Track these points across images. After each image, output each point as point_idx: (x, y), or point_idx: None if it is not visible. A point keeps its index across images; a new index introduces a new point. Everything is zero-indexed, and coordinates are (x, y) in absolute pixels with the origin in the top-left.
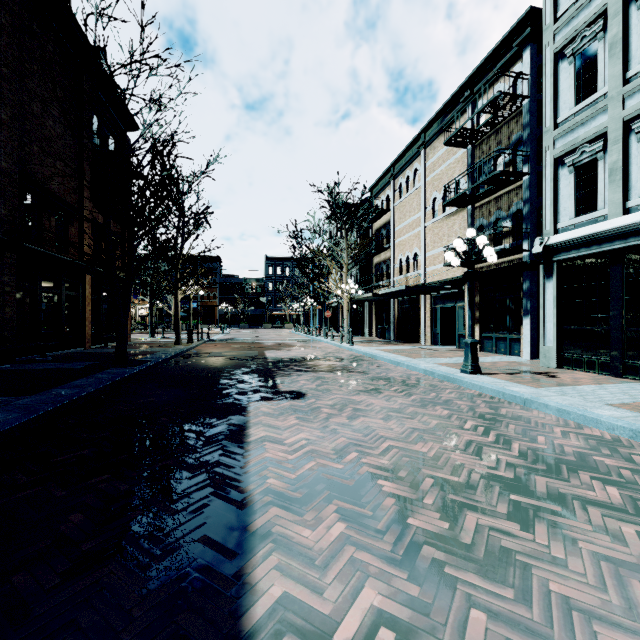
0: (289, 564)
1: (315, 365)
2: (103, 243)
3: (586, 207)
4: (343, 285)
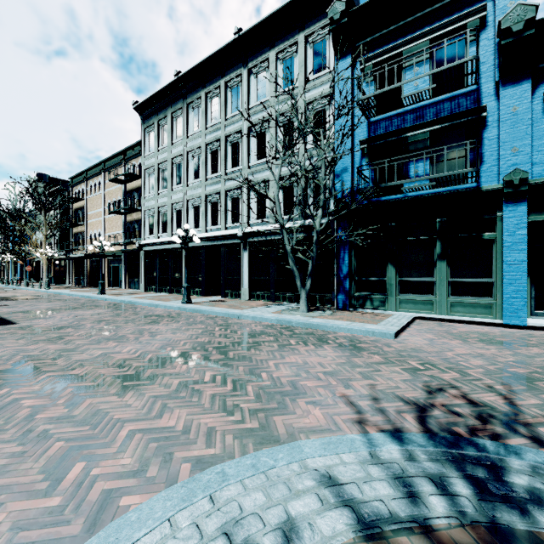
0: (10, 316)
1: (16, 298)
2: None
3: (152, 232)
4: (42, 250)
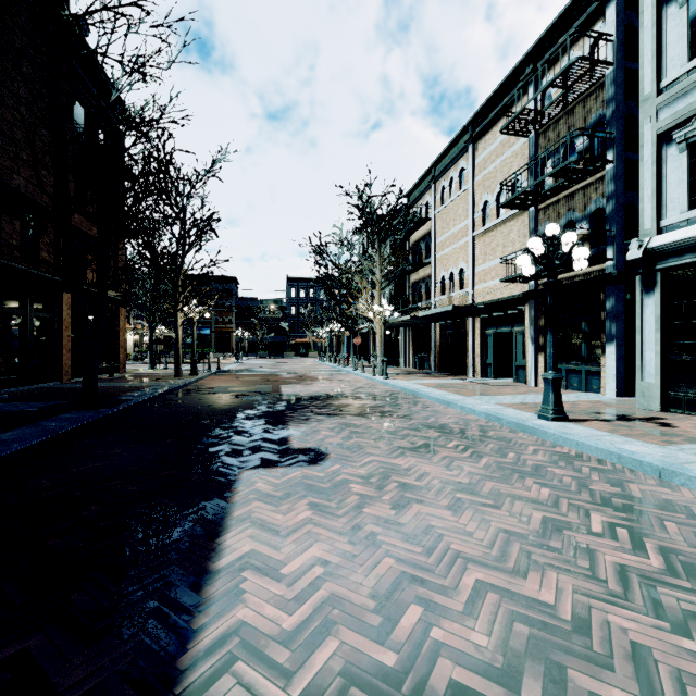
0: None
1: (342, 405)
2: (88, 256)
3: None
4: (376, 306)
